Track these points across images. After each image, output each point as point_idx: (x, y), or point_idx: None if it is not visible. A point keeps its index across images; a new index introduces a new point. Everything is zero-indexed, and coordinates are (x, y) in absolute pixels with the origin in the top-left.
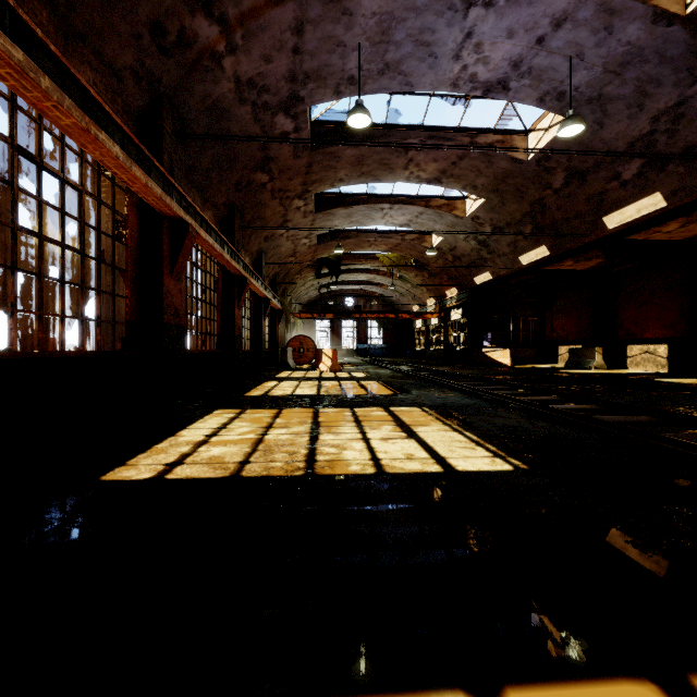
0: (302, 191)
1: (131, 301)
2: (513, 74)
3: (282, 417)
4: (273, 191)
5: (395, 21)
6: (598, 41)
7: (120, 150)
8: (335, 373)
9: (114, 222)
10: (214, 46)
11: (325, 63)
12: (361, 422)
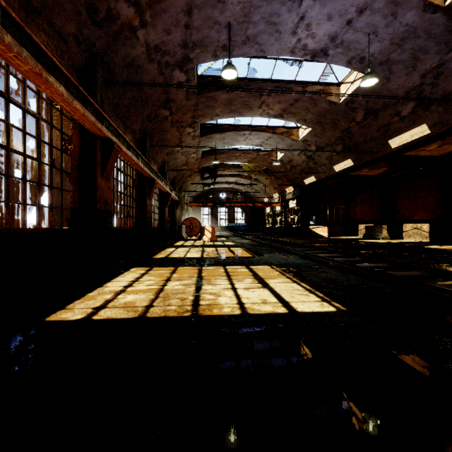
0: (191, 122)
1: (74, 194)
2: (331, 45)
3: (177, 273)
4: (172, 121)
5: (253, 7)
6: (387, 23)
7: (64, 90)
8: (214, 242)
9: (62, 140)
10: (131, 21)
11: (206, 36)
12: (230, 276)
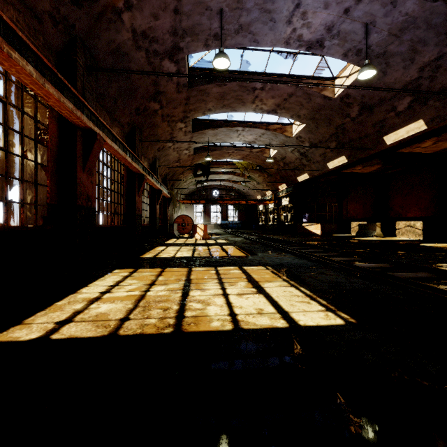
0: (183, 116)
1: (51, 188)
2: (327, 36)
3: (163, 275)
4: (163, 116)
5: None
6: (386, 12)
7: (33, 69)
8: (206, 240)
9: (36, 129)
10: (114, 2)
11: (197, 23)
12: (222, 279)
